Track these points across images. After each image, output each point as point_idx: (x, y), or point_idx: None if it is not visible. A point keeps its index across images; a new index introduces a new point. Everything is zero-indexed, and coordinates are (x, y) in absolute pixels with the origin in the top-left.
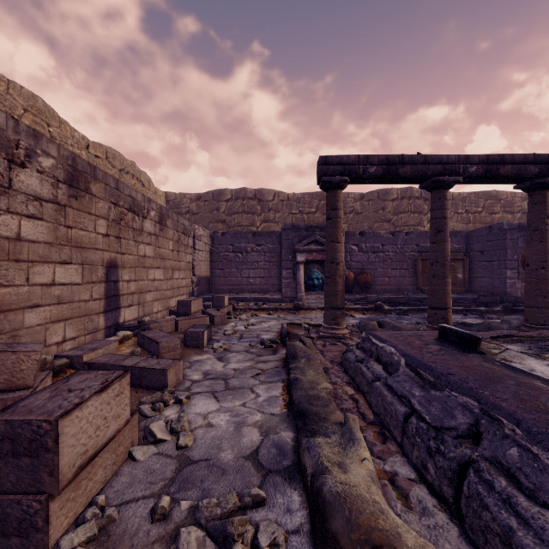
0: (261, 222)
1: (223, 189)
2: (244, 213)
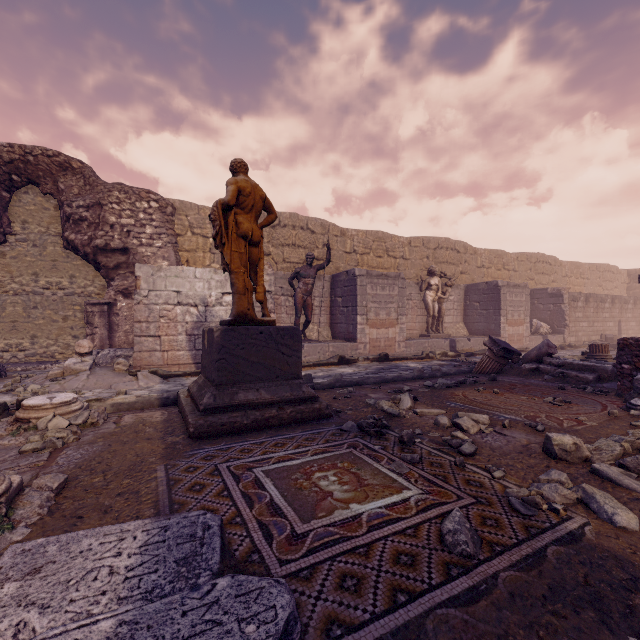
0: None
1: None
2: None
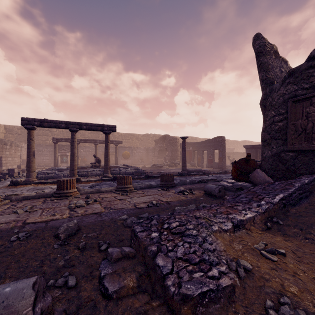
0: (51, 139)
1: None
2: (43, 135)
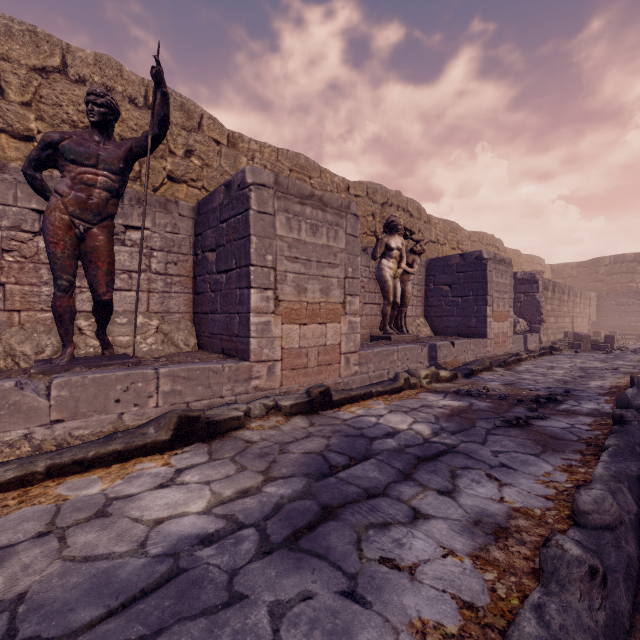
0: None
1: (601, 257)
2: (622, 273)
